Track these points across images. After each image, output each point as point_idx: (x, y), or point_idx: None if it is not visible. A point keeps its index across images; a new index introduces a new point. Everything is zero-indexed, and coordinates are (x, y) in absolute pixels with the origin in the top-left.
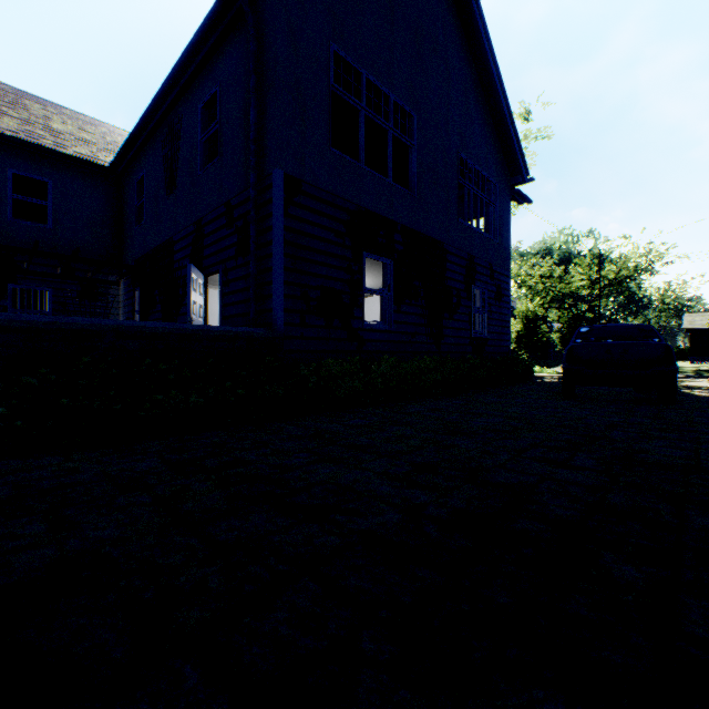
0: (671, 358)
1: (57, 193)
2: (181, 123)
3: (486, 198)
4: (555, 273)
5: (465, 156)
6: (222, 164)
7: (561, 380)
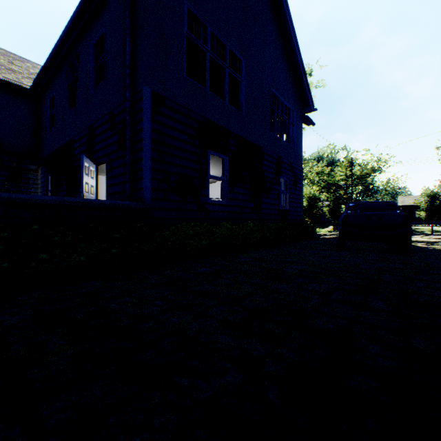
0: (409, 223)
1: None
2: (79, 57)
3: (288, 120)
4: (325, 171)
5: (275, 91)
6: (107, 85)
7: (333, 237)
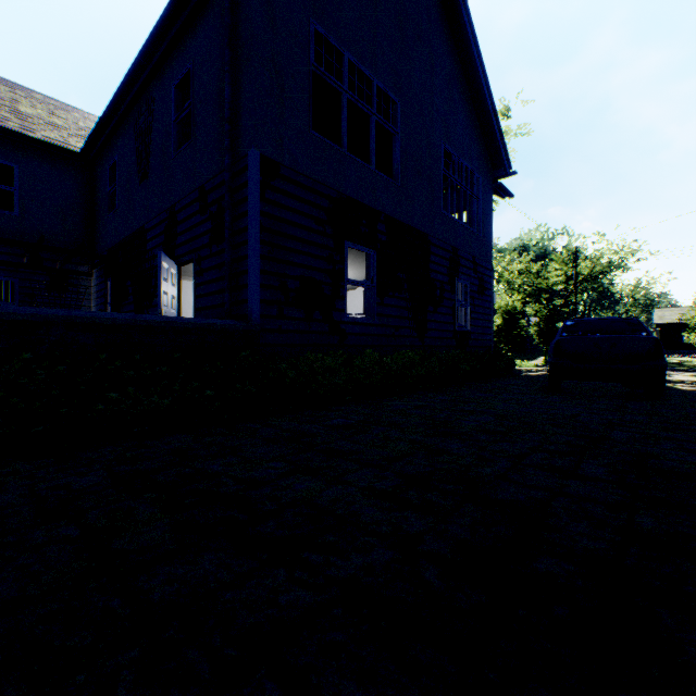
0: (661, 352)
1: (23, 178)
2: (153, 105)
3: (470, 191)
4: (533, 268)
5: (449, 147)
6: (195, 146)
7: (543, 374)
